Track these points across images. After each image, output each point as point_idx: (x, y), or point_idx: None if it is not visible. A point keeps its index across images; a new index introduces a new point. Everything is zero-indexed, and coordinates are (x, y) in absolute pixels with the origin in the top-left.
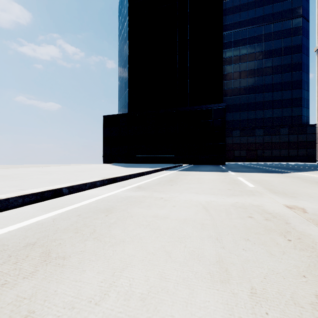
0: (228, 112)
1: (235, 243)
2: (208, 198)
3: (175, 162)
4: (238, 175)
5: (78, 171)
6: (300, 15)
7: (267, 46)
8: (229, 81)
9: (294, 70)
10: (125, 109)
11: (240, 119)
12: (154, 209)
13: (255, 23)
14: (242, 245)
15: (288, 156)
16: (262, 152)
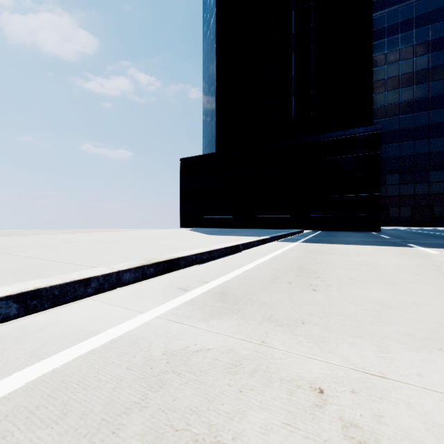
0: None
1: None
2: None
3: (290, 227)
4: None
5: (123, 241)
6: None
7: None
8: (380, 94)
9: None
10: (211, 147)
11: (399, 154)
12: None
13: None
14: None
15: None
16: (443, 210)
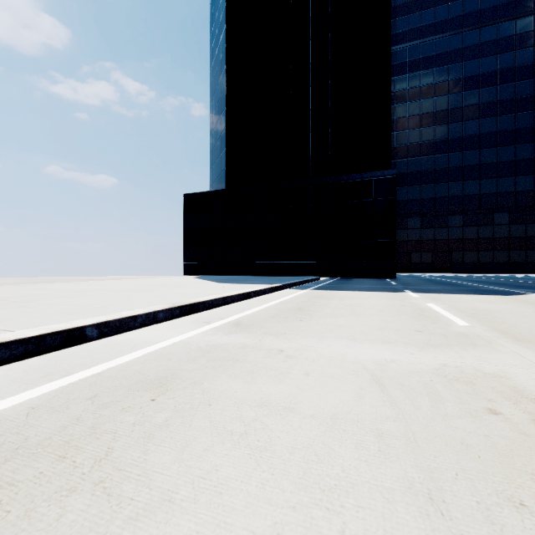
0: (399, 186)
1: (490, 522)
2: (380, 353)
3: (307, 274)
4: (425, 298)
5: (133, 290)
6: (531, 11)
7: (470, 68)
8: (402, 132)
9: (519, 109)
10: (221, 183)
11: (420, 197)
12: (262, 382)
13: (448, 29)
14: (514, 531)
15: (508, 263)
16: (461, 256)
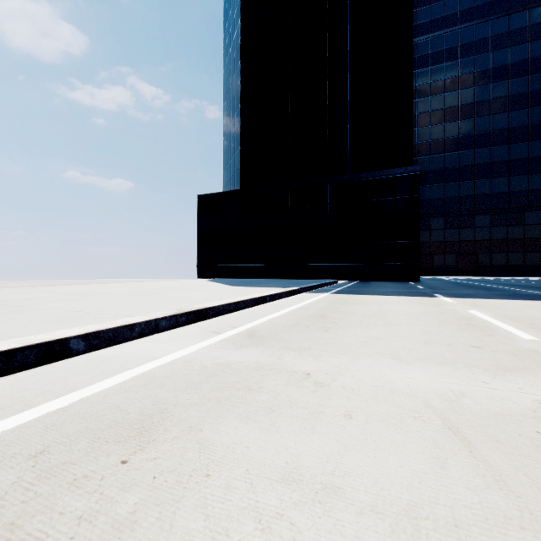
0: (421, 185)
1: None
2: (440, 380)
3: (324, 277)
4: (463, 304)
5: (140, 294)
6: None
7: (498, 58)
8: (424, 128)
9: None
10: (235, 183)
11: (444, 196)
12: (286, 429)
13: (474, 17)
14: None
15: None
16: (488, 258)
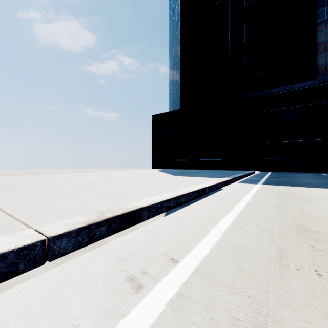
0: None
1: None
2: None
3: (241, 168)
4: None
5: (98, 182)
6: None
7: None
8: (320, 55)
9: None
10: (176, 106)
11: None
12: None
13: None
14: None
15: None
16: None
